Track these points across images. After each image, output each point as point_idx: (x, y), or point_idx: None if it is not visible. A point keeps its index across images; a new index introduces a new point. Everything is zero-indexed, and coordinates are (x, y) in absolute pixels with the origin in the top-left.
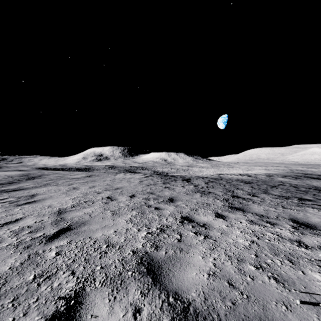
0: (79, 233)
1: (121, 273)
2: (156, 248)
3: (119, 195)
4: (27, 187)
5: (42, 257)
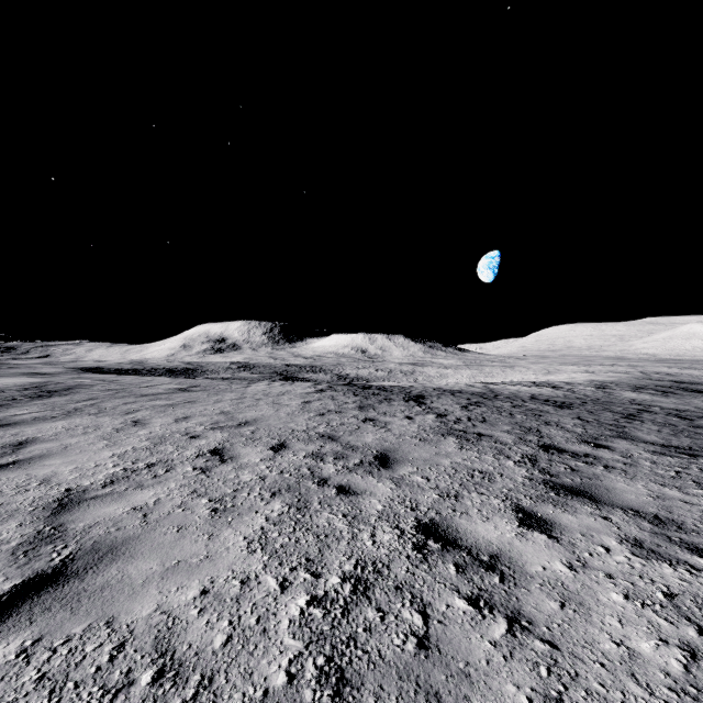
0: (81, 602)
1: None
2: (338, 692)
3: (244, 445)
4: (21, 420)
5: None
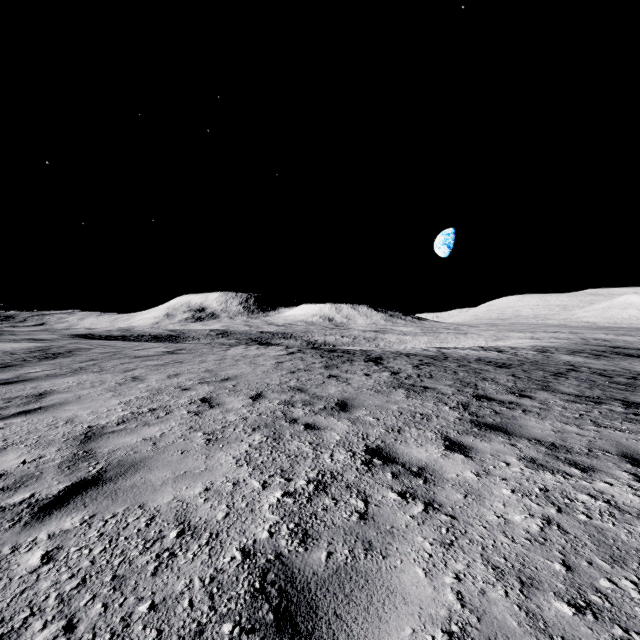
0: (118, 495)
1: (203, 627)
2: (303, 541)
3: (228, 395)
4: (36, 377)
5: (5, 567)
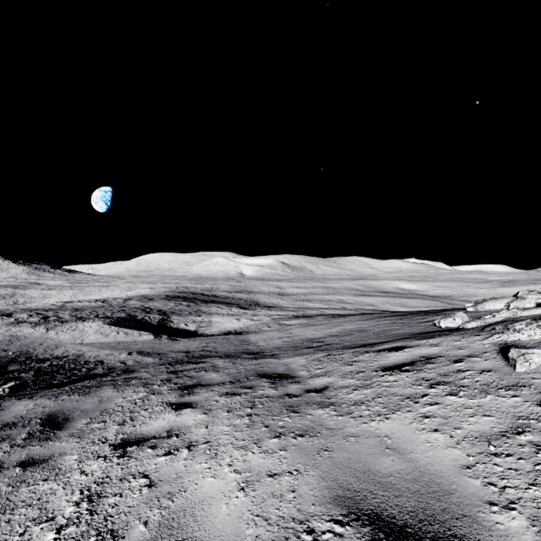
0: None
1: None
2: None
3: None
4: None
5: None
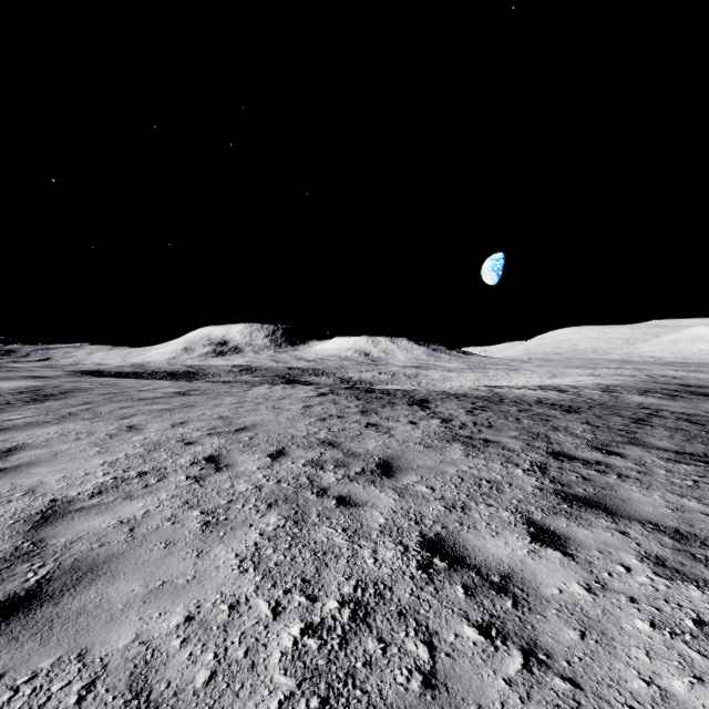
0: (52, 630)
1: None
2: None
3: (241, 452)
4: (13, 425)
5: None
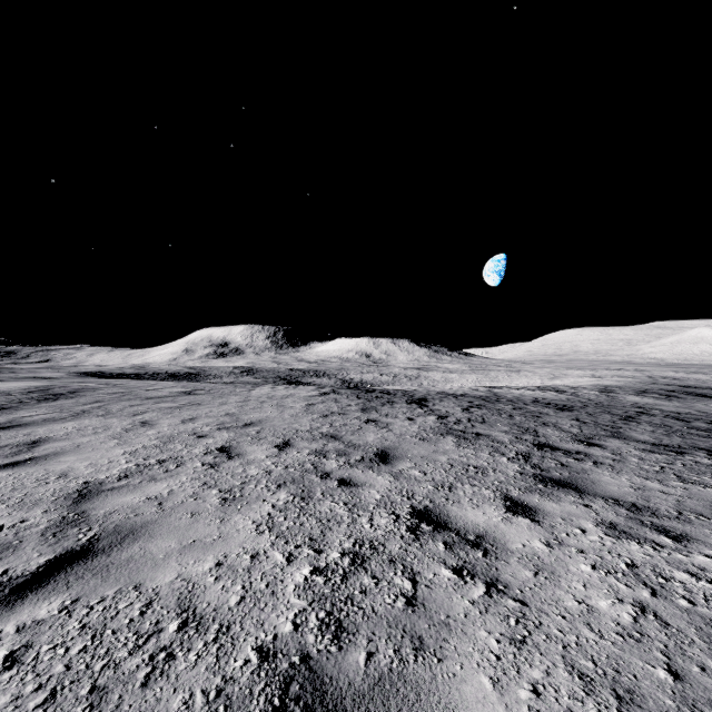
0: (110, 572)
1: None
2: (336, 636)
3: (250, 444)
4: (31, 421)
5: None
